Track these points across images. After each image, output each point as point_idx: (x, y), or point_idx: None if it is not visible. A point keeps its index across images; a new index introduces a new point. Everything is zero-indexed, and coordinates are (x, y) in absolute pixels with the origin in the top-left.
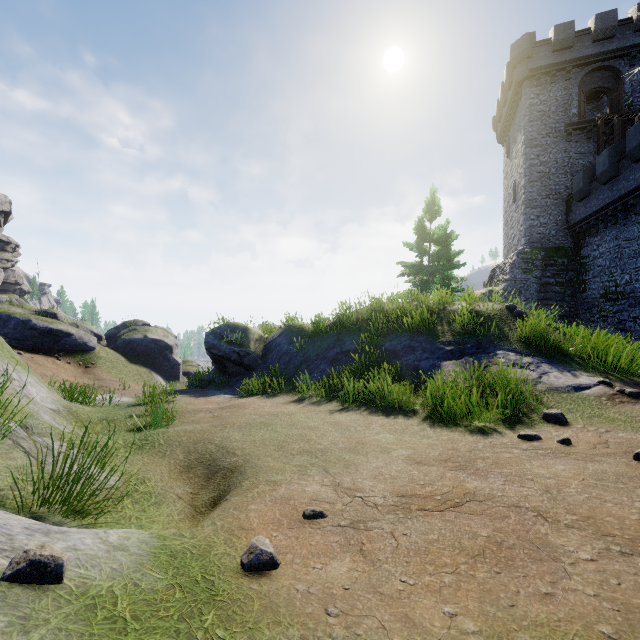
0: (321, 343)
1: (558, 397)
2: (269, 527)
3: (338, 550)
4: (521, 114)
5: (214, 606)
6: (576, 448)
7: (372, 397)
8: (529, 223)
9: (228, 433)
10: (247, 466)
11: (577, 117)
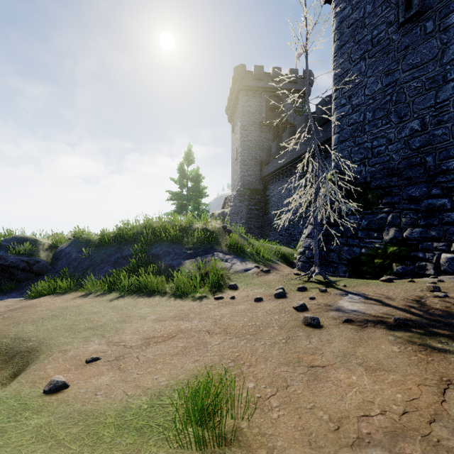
0: (105, 251)
1: (237, 276)
2: (62, 373)
3: (106, 371)
4: (239, 109)
5: (29, 410)
6: (236, 300)
7: (141, 286)
8: (243, 174)
9: (22, 327)
10: (42, 346)
11: (265, 119)
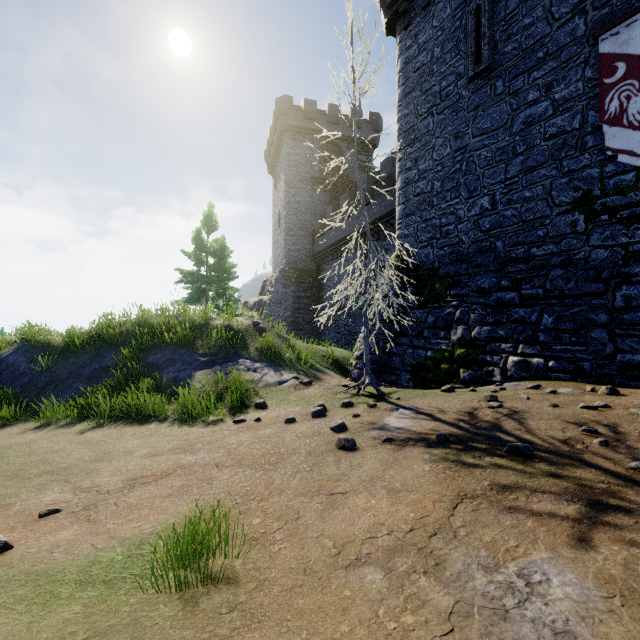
0: (75, 360)
1: (269, 390)
2: (2, 533)
3: (69, 525)
4: (283, 158)
5: None
6: (262, 423)
7: (129, 410)
8: (288, 247)
9: None
10: None
11: (318, 174)
